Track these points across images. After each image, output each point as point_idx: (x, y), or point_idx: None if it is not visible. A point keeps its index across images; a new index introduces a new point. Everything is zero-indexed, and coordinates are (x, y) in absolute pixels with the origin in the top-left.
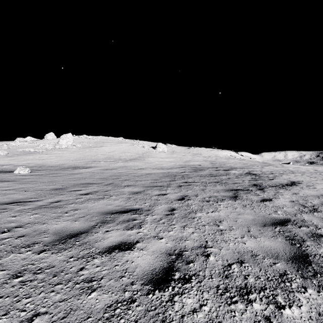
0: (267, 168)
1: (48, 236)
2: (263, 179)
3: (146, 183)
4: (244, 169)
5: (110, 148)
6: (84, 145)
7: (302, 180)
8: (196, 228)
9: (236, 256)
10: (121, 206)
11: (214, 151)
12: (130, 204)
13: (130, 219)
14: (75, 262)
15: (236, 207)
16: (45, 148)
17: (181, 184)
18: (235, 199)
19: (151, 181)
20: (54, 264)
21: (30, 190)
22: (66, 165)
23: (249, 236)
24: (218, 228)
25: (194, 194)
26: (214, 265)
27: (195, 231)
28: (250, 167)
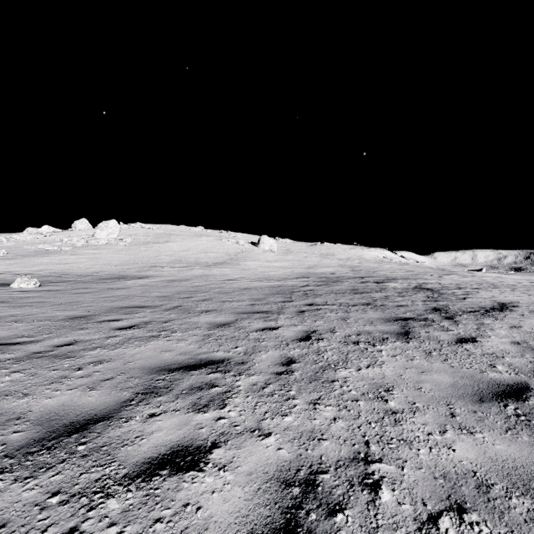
0: (449, 278)
1: (23, 430)
2: (447, 299)
3: (239, 307)
4: (410, 280)
5: (182, 244)
6: (138, 239)
7: (517, 300)
8: (341, 408)
9: (443, 487)
10: (189, 353)
11: (356, 249)
12: (208, 349)
13: (205, 385)
14: (61, 510)
15: (412, 355)
16: (71, 245)
17: (303, 309)
18: (407, 339)
19: (249, 302)
20: (8, 517)
21: (27, 320)
22: (105, 273)
23: (456, 430)
24: (386, 408)
25: (328, 328)
26: (396, 518)
27: (339, 416)
28: (419, 276)
